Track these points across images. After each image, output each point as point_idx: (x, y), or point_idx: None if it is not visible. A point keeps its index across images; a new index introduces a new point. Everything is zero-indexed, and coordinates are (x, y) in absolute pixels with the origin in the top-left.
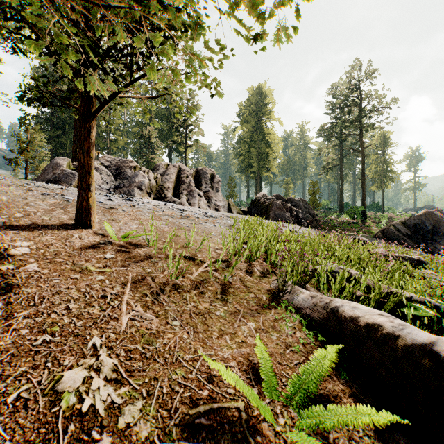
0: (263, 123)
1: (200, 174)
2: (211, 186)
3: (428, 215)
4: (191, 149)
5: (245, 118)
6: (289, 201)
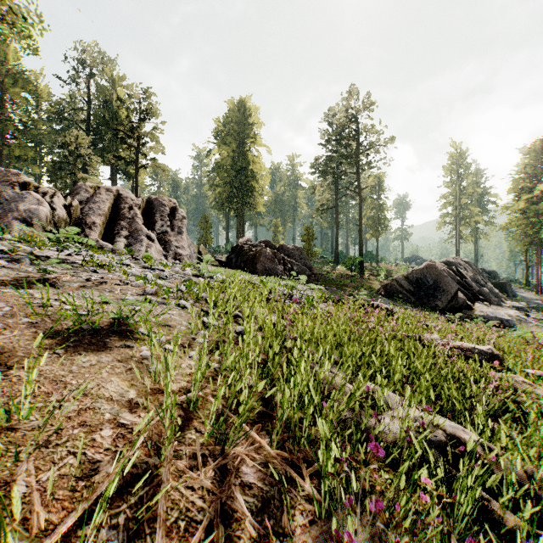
0: (246, 148)
1: (154, 206)
2: (170, 224)
3: (430, 268)
4: (146, 171)
5: (223, 139)
6: (281, 249)
